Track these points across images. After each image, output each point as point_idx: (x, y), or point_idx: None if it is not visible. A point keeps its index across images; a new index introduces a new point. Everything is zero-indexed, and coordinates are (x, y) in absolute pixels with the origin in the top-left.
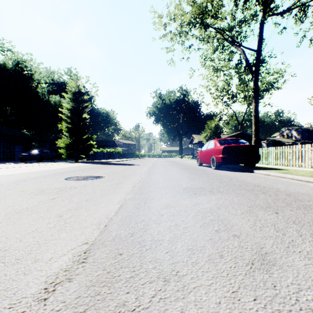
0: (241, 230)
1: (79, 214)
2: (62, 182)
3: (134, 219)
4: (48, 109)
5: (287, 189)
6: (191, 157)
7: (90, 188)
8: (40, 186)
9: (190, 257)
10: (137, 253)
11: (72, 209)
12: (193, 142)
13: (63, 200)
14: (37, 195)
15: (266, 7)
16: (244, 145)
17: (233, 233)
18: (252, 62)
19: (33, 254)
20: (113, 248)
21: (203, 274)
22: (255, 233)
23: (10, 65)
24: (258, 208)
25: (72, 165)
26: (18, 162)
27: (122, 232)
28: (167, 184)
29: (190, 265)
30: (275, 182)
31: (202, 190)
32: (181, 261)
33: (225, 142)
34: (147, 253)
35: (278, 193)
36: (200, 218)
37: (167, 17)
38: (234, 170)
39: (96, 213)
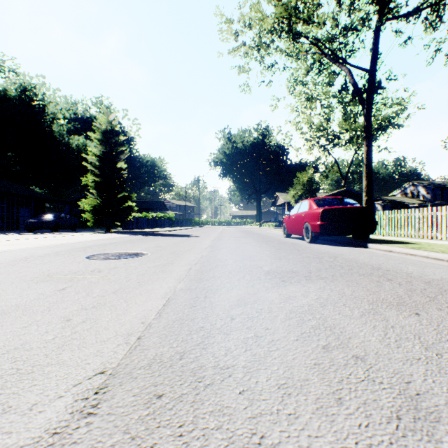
0: (365, 347)
1: (99, 317)
2: (82, 262)
3: (186, 326)
4: (68, 156)
5: (423, 273)
6: (275, 225)
7: (123, 271)
8: (47, 269)
9: (284, 404)
10: (188, 393)
11: (88, 307)
12: (277, 203)
13: (78, 292)
14: (38, 284)
15: (383, 6)
16: (353, 208)
17: (352, 351)
18: (362, 87)
19: (3, 396)
20: (147, 384)
21: (311, 442)
22: (389, 351)
23: (12, 93)
24: (386, 305)
25: (100, 237)
26: (24, 232)
27: (165, 350)
28: (239, 265)
29: (286, 422)
30: (403, 262)
31: (294, 276)
32: (267, 412)
33: (324, 203)
34: (207, 393)
35: (411, 280)
36: (295, 324)
37: (239, 22)
38: (338, 244)
39: (126, 315)
